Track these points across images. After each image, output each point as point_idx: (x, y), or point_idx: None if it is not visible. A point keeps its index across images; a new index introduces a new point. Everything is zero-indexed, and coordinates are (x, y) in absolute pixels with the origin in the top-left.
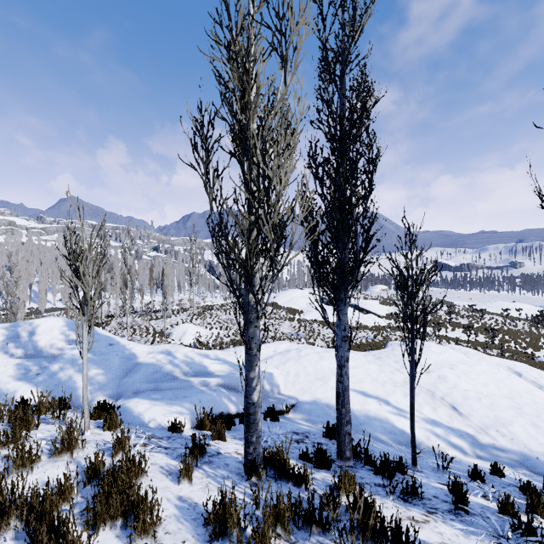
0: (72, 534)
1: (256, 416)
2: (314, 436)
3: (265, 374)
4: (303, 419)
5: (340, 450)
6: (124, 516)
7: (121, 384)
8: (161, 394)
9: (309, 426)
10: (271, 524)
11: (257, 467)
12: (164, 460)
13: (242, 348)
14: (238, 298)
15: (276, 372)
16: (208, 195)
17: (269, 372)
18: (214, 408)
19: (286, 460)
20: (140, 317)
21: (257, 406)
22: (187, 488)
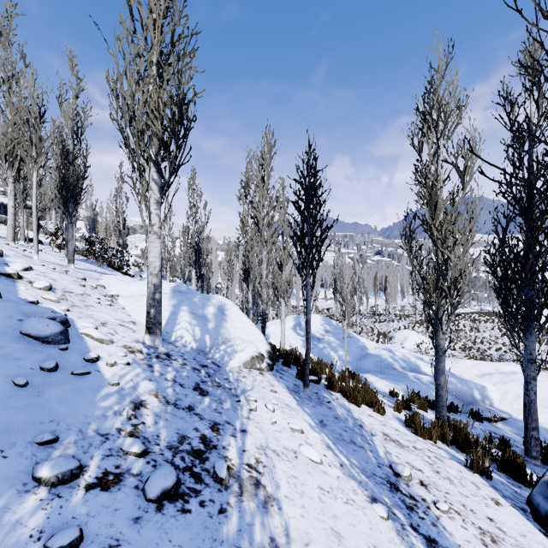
0: (357, 393)
1: (441, 393)
2: (513, 441)
3: (476, 385)
4: (512, 432)
5: (526, 449)
6: (370, 403)
7: (358, 364)
8: (384, 376)
9: (516, 437)
10: (439, 437)
11: (442, 423)
12: (386, 401)
13: (458, 360)
14: (431, 320)
15: (490, 387)
16: (411, 262)
17: (481, 385)
18: (422, 394)
19: (463, 426)
20: (366, 318)
21: (442, 387)
22: (397, 413)
